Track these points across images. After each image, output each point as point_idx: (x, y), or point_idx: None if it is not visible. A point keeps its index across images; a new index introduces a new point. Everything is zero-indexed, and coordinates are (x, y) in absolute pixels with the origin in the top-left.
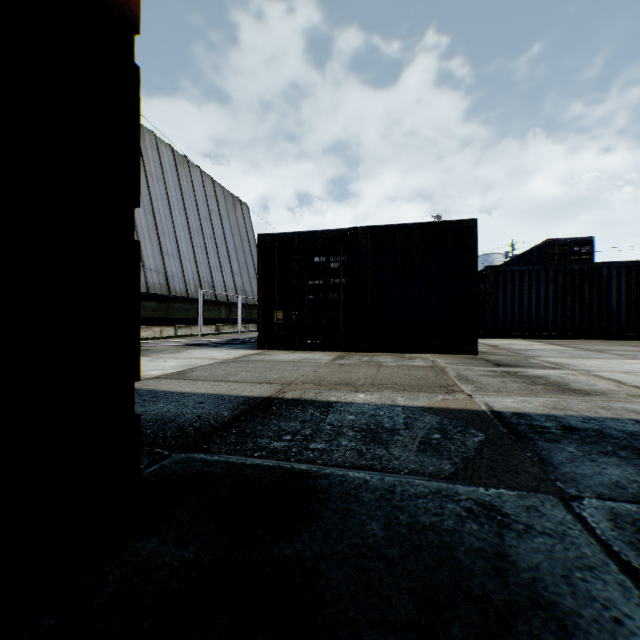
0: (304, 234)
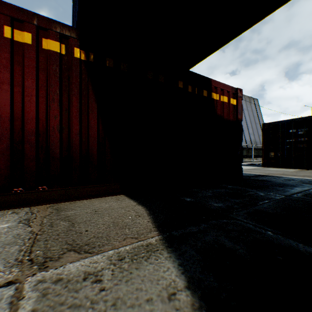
0: (284, 121)
